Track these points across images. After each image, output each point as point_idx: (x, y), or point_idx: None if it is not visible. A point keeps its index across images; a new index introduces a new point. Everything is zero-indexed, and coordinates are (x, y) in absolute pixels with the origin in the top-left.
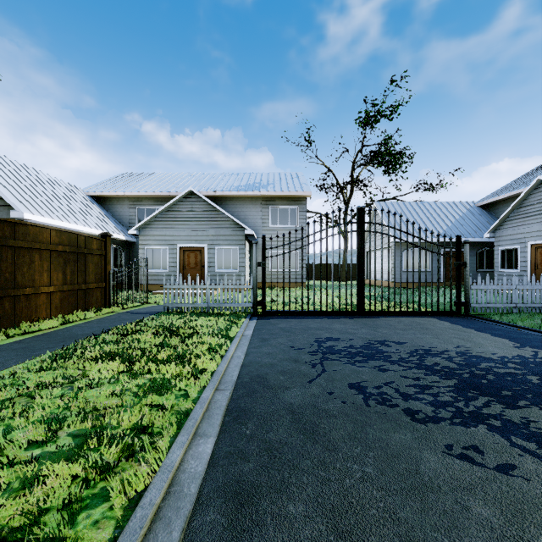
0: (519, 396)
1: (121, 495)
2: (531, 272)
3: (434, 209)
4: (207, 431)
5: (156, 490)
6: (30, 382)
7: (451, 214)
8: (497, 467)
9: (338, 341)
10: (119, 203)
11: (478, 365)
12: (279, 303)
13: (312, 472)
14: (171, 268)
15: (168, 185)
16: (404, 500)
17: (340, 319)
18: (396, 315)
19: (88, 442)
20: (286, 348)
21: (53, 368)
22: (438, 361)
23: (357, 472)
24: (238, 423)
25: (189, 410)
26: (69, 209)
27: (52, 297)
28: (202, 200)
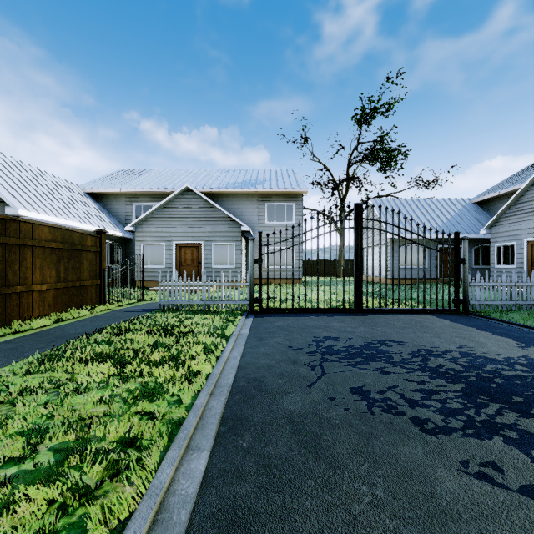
0: (532, 403)
1: (101, 527)
2: (528, 268)
3: (429, 206)
4: (200, 444)
5: (141, 520)
6: (15, 387)
7: (447, 211)
8: (521, 488)
9: (337, 341)
10: (116, 200)
11: (484, 367)
12: (276, 300)
13: (315, 496)
14: (167, 264)
15: (165, 181)
16: (421, 531)
17: (337, 317)
18: (394, 312)
19: (70, 458)
20: (284, 348)
21: (40, 371)
22: (442, 362)
23: (366, 495)
24: (234, 433)
25: (181, 419)
26: (65, 206)
27: (45, 295)
28: (199, 196)
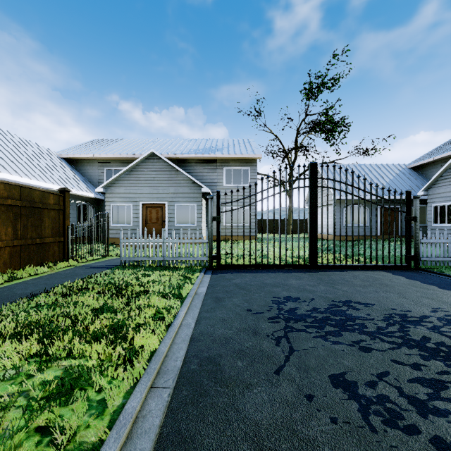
0: None
1: None
2: None
3: (370, 170)
4: None
5: None
6: None
7: (386, 175)
8: None
9: (298, 302)
10: (90, 165)
11: None
12: (233, 256)
13: None
14: (134, 222)
15: (134, 148)
16: None
17: (294, 273)
18: (348, 268)
19: None
20: (243, 312)
21: None
22: (425, 333)
23: None
24: None
25: (96, 445)
26: (39, 168)
27: None
28: (163, 161)
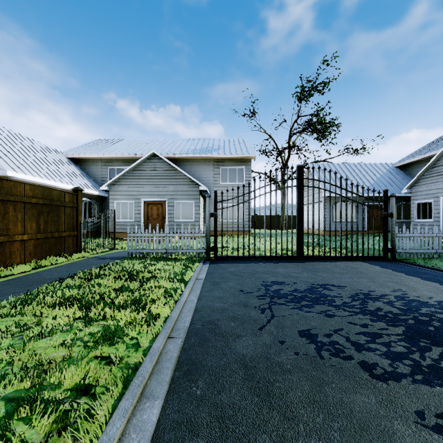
0: None
1: None
2: None
3: (358, 169)
4: (154, 391)
5: None
6: None
7: (373, 173)
8: None
9: (283, 285)
10: (94, 164)
11: (420, 310)
12: (229, 249)
13: None
14: (137, 218)
15: (135, 148)
16: None
17: (282, 263)
18: (331, 260)
19: (21, 409)
20: (236, 292)
21: (11, 315)
22: (380, 305)
23: None
24: (188, 379)
25: (138, 364)
26: (49, 168)
27: (26, 244)
28: (163, 161)
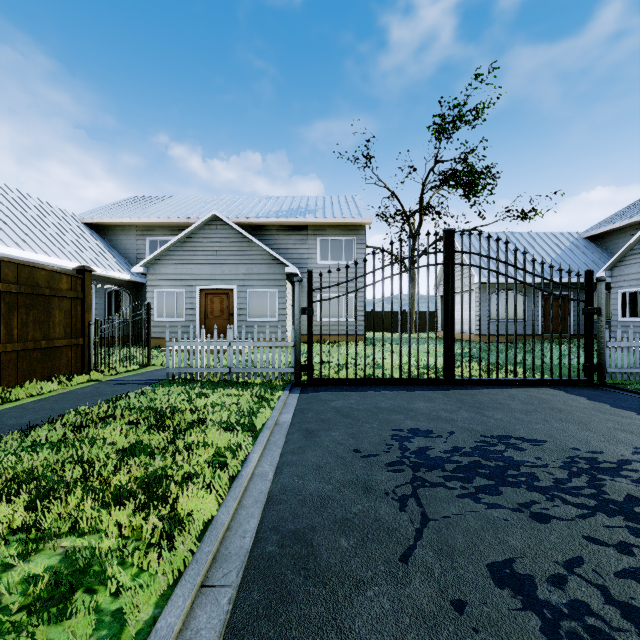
0: None
1: None
2: None
3: (528, 242)
4: None
5: None
6: None
7: (551, 248)
8: None
9: (431, 438)
10: (125, 233)
11: None
12: (332, 366)
13: None
14: (189, 316)
15: (189, 210)
16: None
17: (421, 392)
18: (500, 384)
19: None
20: (347, 454)
21: None
22: (629, 489)
23: None
24: None
25: None
26: (50, 238)
27: None
28: (230, 227)
